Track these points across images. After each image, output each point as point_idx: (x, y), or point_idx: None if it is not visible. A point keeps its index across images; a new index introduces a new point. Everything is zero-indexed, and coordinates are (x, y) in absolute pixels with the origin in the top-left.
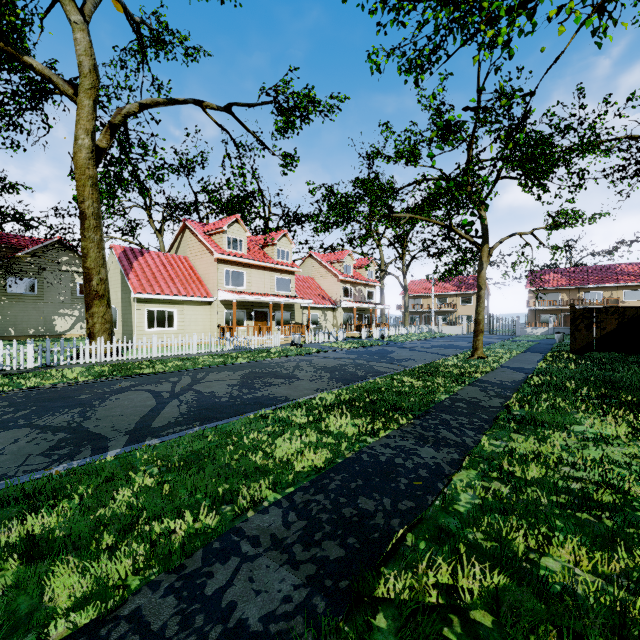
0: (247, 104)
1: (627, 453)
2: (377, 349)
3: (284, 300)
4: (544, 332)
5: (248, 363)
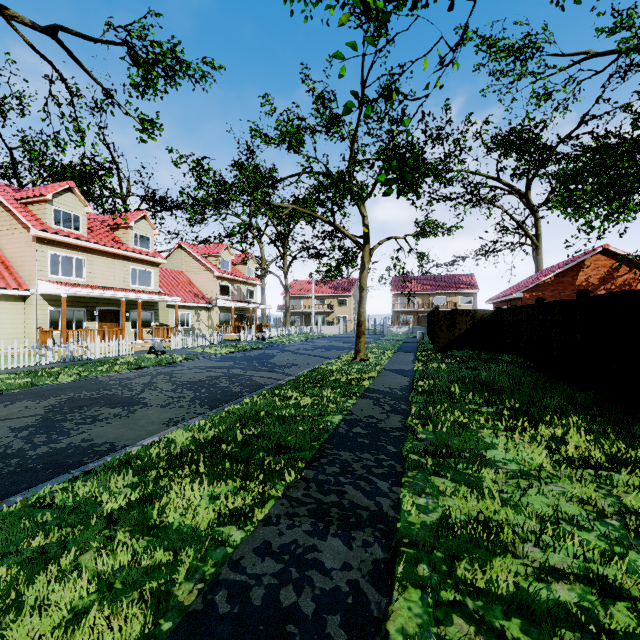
0: (84, 35)
1: (569, 496)
2: (257, 353)
3: (142, 296)
4: (406, 331)
5: (74, 383)
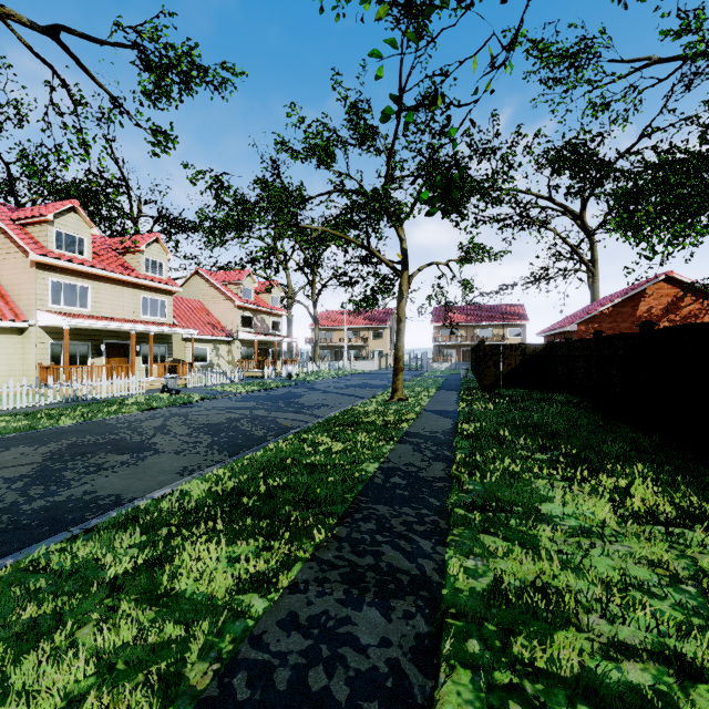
0: (89, 36)
1: (637, 557)
2: (283, 392)
3: (154, 329)
4: (448, 367)
5: (77, 426)
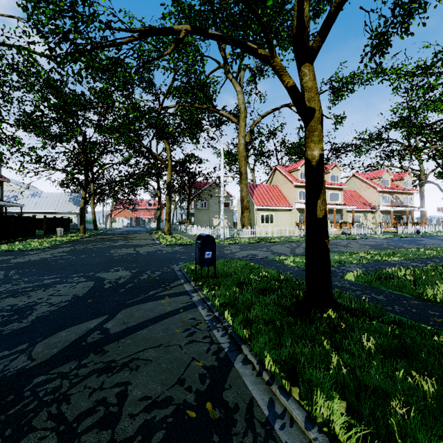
0: None
1: None
2: (409, 239)
3: (335, 207)
4: None
5: None
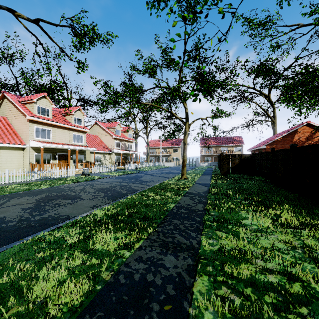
0: (51, 23)
1: (280, 239)
2: (133, 175)
3: (78, 148)
4: (207, 165)
5: (48, 188)
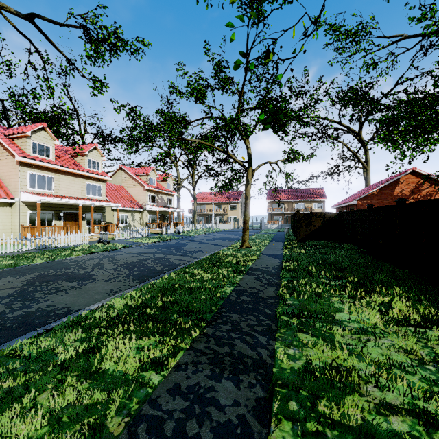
0: (53, 20)
1: (397, 347)
2: (174, 243)
3: (94, 203)
4: (277, 227)
5: (45, 264)
